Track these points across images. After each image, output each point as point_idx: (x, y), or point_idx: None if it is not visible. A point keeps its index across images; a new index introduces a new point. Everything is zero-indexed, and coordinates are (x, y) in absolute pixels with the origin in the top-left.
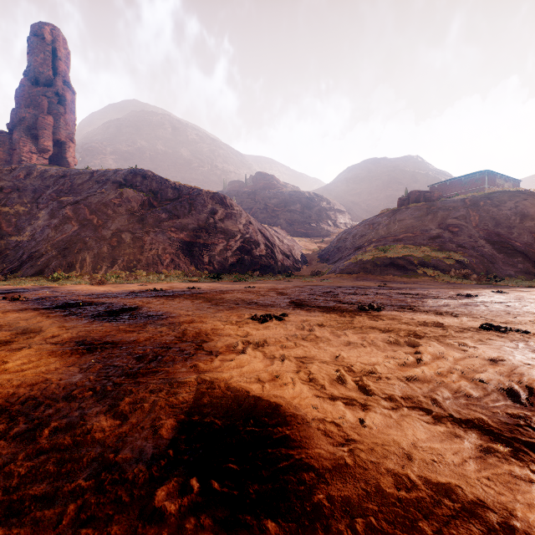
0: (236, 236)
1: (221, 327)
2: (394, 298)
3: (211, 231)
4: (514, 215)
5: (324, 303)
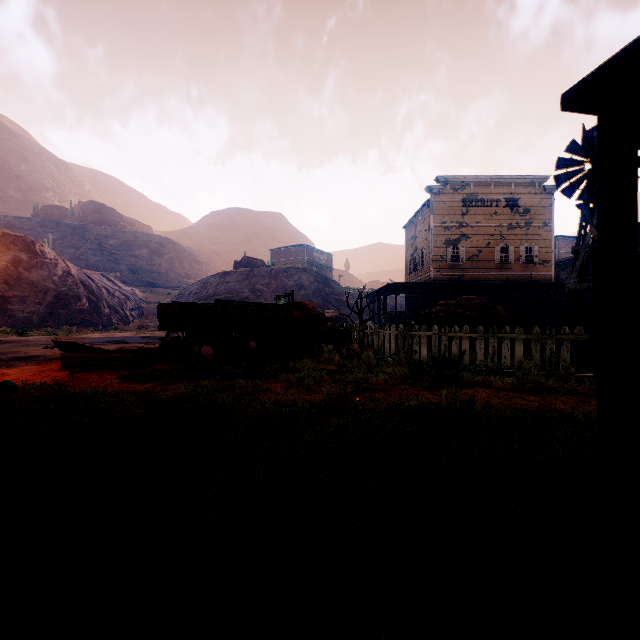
0: (49, 288)
1: (25, 350)
2: (153, 340)
3: (12, 282)
4: (296, 285)
5: (101, 343)
